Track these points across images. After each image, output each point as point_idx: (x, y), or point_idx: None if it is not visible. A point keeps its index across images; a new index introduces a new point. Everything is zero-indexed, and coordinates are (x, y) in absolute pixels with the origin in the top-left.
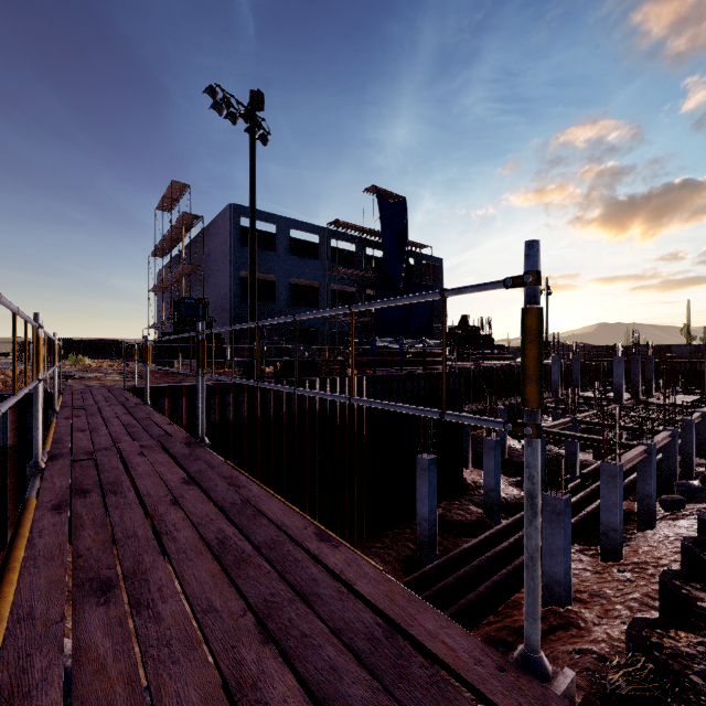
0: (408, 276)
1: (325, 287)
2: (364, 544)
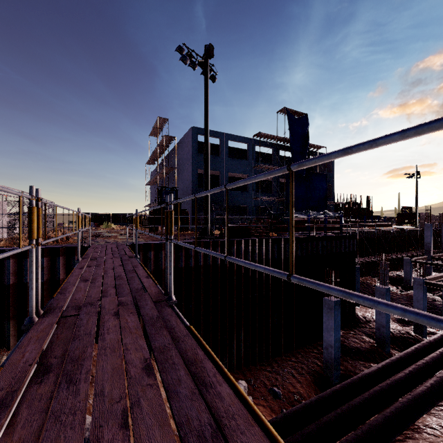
0: (309, 168)
1: None
2: (282, 357)
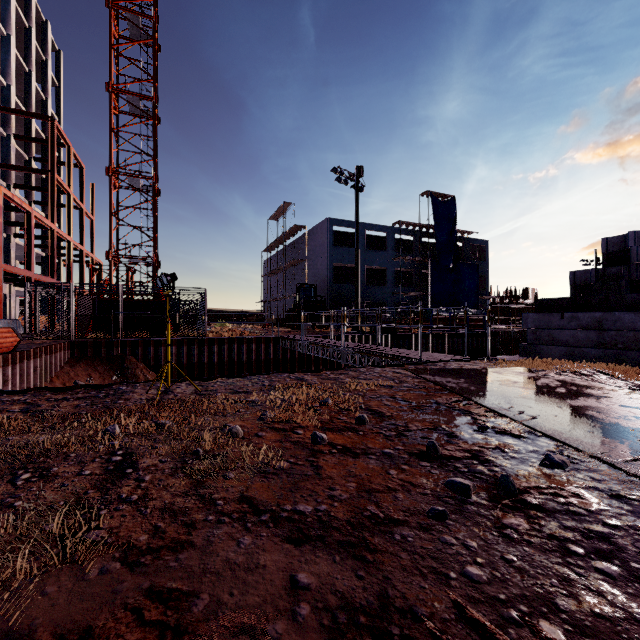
0: (457, 258)
1: (391, 270)
2: None
